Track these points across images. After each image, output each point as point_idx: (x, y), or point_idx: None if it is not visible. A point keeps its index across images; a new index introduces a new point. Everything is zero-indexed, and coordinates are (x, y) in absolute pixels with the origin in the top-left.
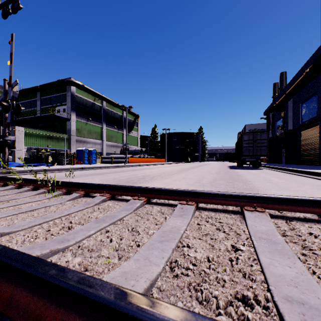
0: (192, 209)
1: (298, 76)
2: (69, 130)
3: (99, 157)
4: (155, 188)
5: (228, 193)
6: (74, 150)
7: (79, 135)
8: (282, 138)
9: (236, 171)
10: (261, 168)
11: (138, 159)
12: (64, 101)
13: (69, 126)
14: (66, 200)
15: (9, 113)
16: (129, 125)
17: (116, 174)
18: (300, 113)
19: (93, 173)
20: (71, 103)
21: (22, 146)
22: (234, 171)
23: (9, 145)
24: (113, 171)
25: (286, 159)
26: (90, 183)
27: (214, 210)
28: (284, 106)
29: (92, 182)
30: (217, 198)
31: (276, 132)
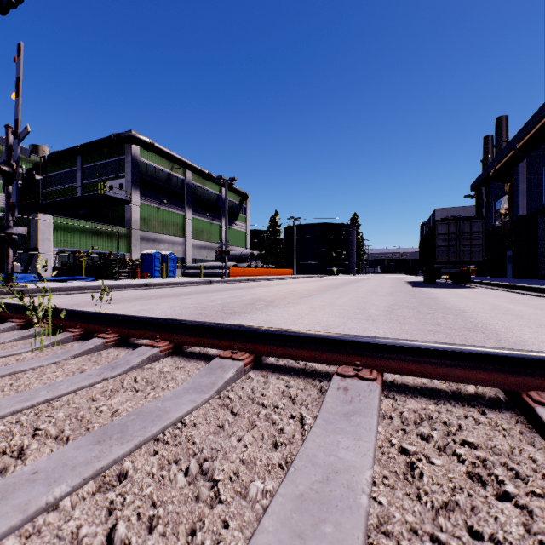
0: (376, 396)
1: (540, 115)
2: (130, 220)
3: (180, 266)
4: (274, 331)
5: (472, 349)
6: (137, 255)
7: (146, 228)
8: (506, 232)
9: (427, 291)
10: (469, 285)
11: (246, 269)
12: (121, 170)
13: (129, 214)
14: (69, 356)
15: (15, 185)
16: (230, 211)
17: (204, 296)
18: (544, 183)
19: (163, 294)
20: (133, 173)
21: (49, 248)
22: (422, 290)
23: (15, 244)
24: (200, 291)
25: (514, 270)
26: (131, 316)
27: (432, 394)
28: (511, 173)
29: (153, 311)
30: (439, 361)
31: (494, 220)
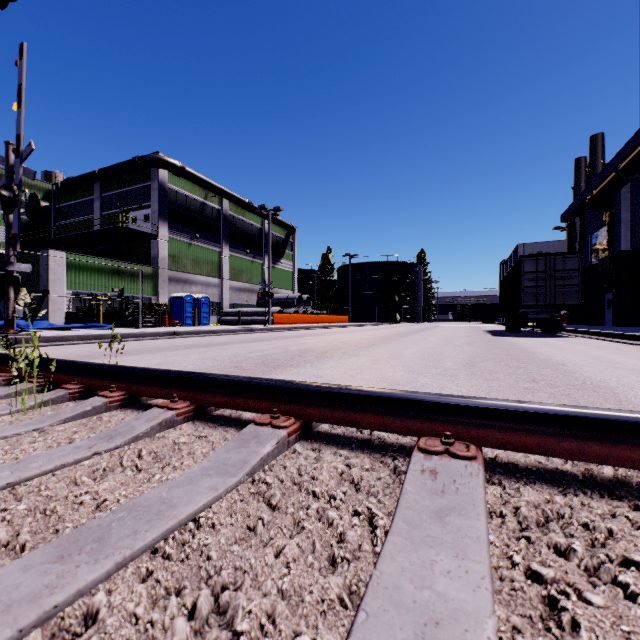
0: (480, 483)
1: None
2: (156, 258)
3: (215, 312)
4: (329, 389)
5: (616, 414)
6: (165, 298)
7: (175, 267)
8: (604, 270)
9: (513, 341)
10: (562, 334)
11: (294, 316)
12: (146, 199)
13: (155, 250)
14: (57, 421)
15: (16, 213)
16: (275, 247)
17: (242, 346)
18: None
19: (193, 344)
20: (160, 203)
21: (62, 290)
22: (506, 340)
23: (17, 283)
24: (238, 340)
25: (615, 316)
26: (142, 369)
27: (556, 478)
28: (611, 200)
29: (179, 363)
30: (565, 431)
31: (589, 257)
